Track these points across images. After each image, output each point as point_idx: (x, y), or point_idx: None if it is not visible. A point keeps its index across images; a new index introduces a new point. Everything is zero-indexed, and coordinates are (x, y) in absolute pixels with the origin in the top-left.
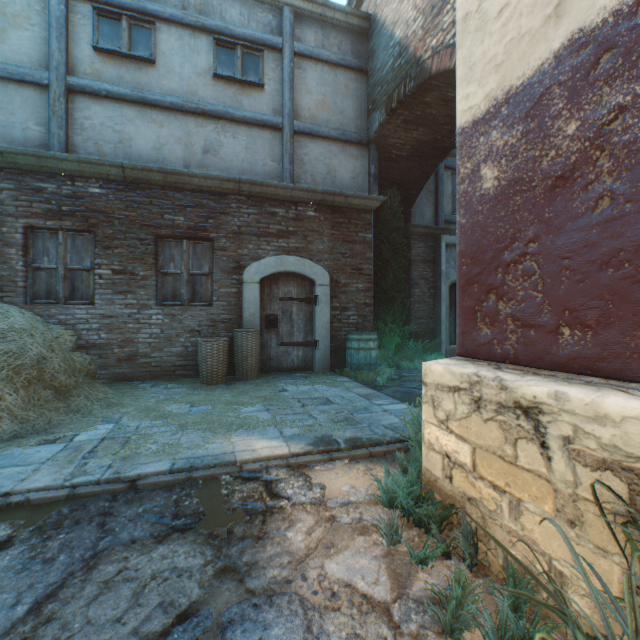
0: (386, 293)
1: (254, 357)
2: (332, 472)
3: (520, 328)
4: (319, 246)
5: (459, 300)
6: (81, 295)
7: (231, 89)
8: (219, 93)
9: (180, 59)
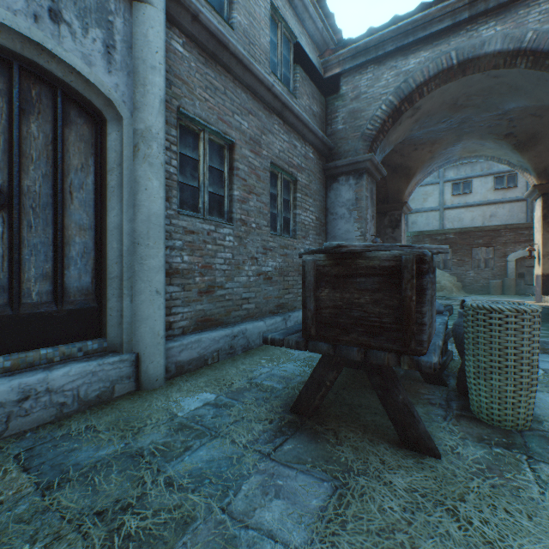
0: None
1: (512, 288)
2: None
3: None
4: None
5: None
6: (446, 267)
7: (501, 191)
8: (495, 194)
9: (480, 188)
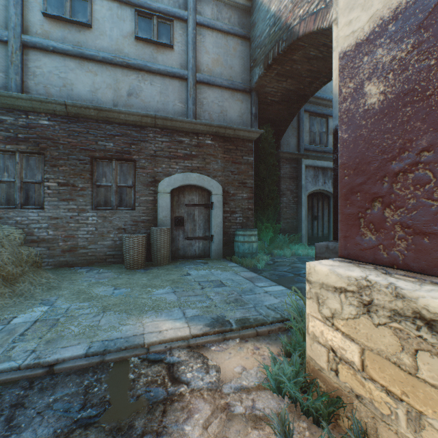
0: (263, 200)
1: (166, 248)
2: (226, 352)
3: (411, 235)
4: (214, 166)
5: (341, 207)
6: (34, 202)
7: (149, 48)
8: (140, 51)
9: (110, 25)
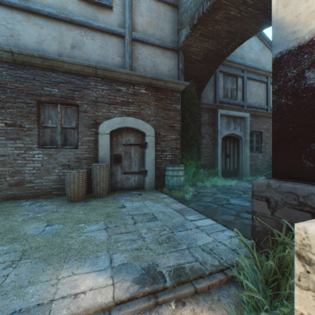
0: (188, 142)
1: (105, 182)
2: None
3: None
4: (148, 112)
5: None
6: None
7: (91, 8)
8: (82, 10)
9: None
